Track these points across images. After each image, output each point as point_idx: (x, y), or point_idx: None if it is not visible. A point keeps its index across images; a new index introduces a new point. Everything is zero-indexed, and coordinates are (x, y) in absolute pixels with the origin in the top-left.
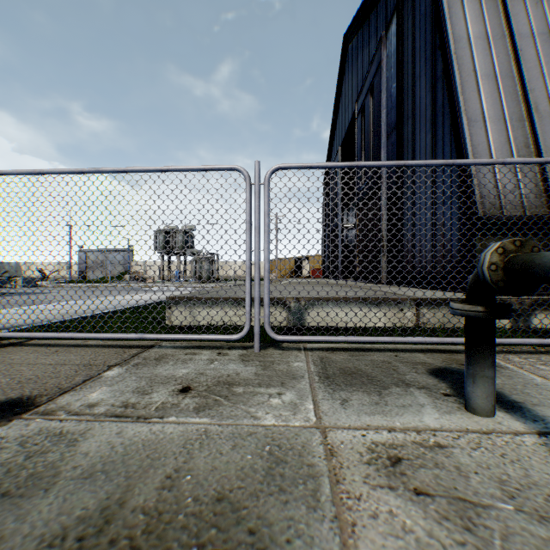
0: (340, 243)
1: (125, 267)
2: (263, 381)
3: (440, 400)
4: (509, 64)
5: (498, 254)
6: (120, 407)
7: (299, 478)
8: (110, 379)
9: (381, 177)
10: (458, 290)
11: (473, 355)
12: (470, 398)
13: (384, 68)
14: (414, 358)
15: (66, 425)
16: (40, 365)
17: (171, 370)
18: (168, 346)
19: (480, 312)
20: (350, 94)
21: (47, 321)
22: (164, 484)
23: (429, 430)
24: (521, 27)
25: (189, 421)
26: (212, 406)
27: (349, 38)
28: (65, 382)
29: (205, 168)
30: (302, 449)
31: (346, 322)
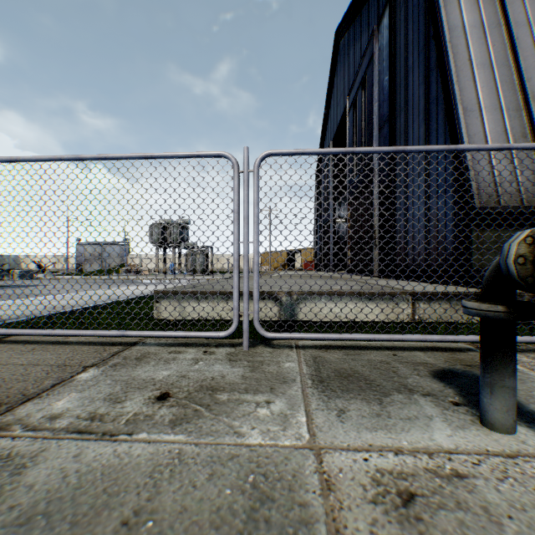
0: (332, 236)
1: (121, 260)
2: (250, 386)
3: (450, 411)
4: (505, 53)
5: (526, 245)
6: (86, 420)
7: (288, 525)
8: (82, 383)
9: (373, 170)
10: (453, 284)
11: (490, 361)
12: (487, 411)
13: (376, 61)
14: (414, 358)
15: (18, 445)
16: (11, 366)
17: (151, 372)
18: (152, 343)
19: (501, 312)
20: (341, 89)
21: (33, 315)
22: (117, 534)
23: (442, 453)
24: (517, 16)
25: (162, 439)
26: (191, 418)
27: (341, 33)
28: (32, 387)
29: (191, 154)
30: (293, 480)
31: (340, 317)
